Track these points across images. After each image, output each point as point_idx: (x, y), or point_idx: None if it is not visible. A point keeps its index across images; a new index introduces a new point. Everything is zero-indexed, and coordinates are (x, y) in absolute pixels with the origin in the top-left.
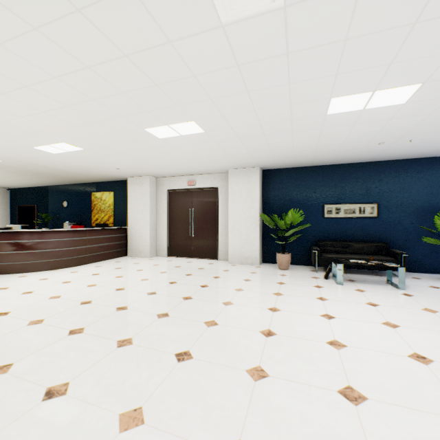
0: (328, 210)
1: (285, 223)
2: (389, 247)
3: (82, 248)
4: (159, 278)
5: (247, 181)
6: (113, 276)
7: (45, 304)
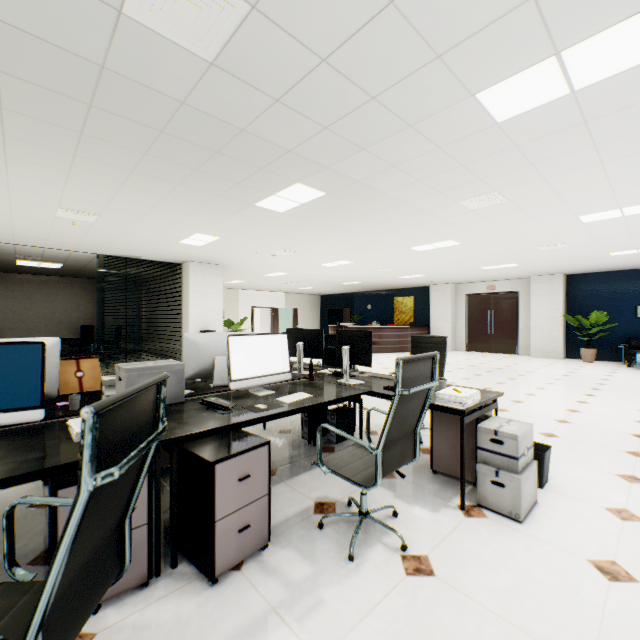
0: None
1: (590, 323)
2: None
3: (406, 340)
4: (477, 359)
5: (549, 287)
6: None
7: None
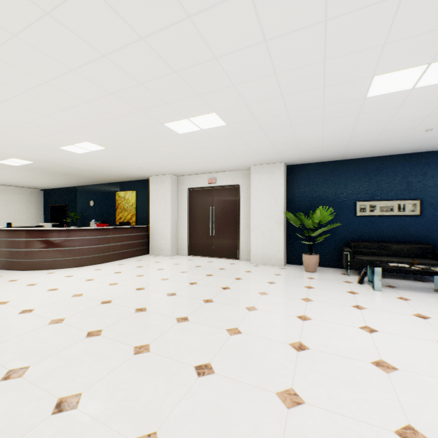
0: (361, 208)
1: (312, 222)
2: (435, 250)
3: (106, 246)
4: (180, 278)
5: (270, 178)
6: (134, 274)
7: (67, 302)
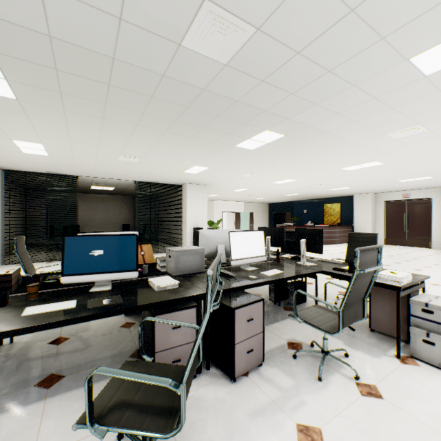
0: None
1: None
2: None
3: (335, 235)
4: (394, 251)
5: None
6: None
7: None
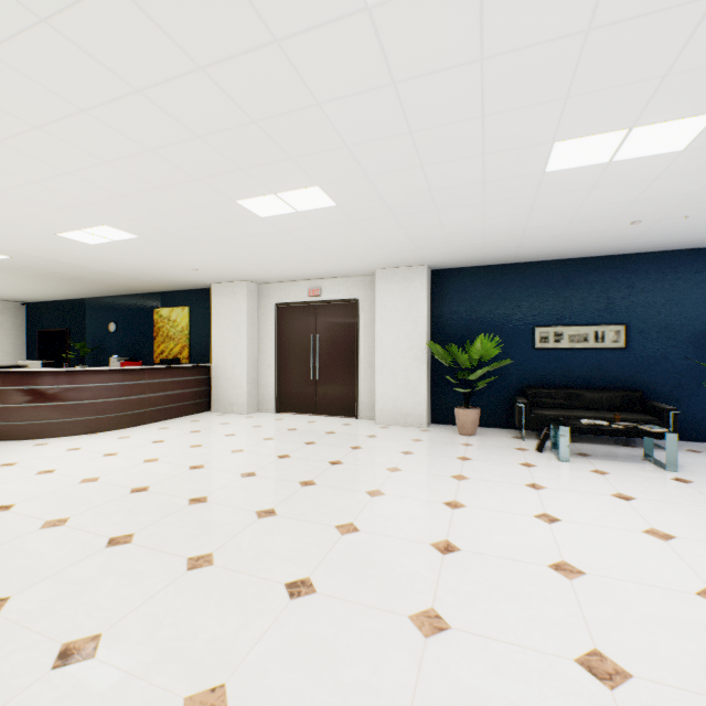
0: (541, 337)
1: (470, 358)
2: (646, 399)
3: (138, 399)
4: (262, 448)
5: (406, 289)
6: (187, 444)
7: (72, 491)
